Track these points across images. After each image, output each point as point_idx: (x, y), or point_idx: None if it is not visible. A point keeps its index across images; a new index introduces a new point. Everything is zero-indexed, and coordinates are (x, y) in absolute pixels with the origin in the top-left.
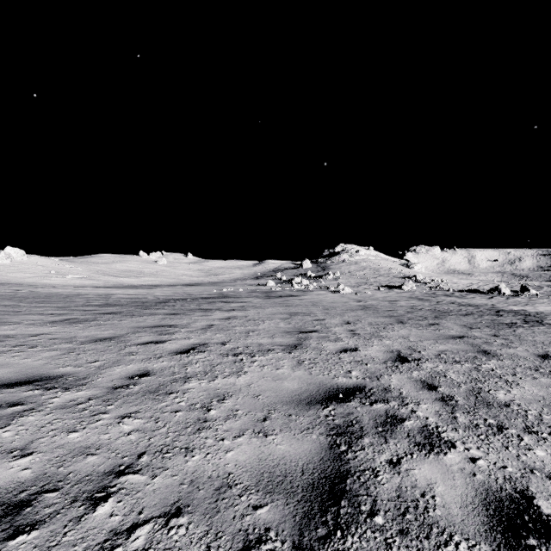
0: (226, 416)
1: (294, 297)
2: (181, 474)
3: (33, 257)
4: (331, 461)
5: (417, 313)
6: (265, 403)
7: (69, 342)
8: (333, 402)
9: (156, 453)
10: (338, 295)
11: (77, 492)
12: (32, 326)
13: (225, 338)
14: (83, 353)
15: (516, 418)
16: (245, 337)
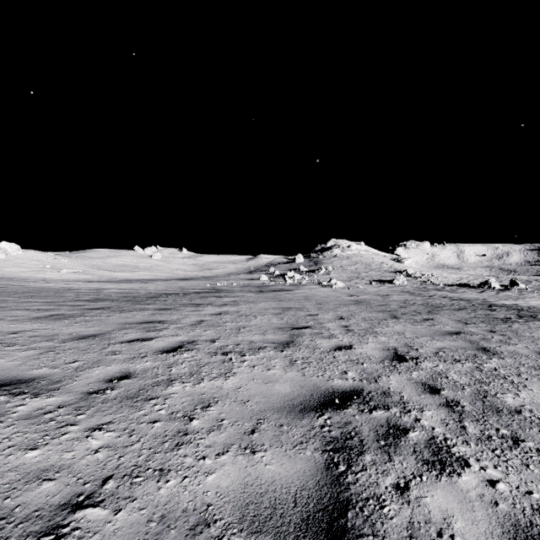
0: (210, 427)
1: (287, 291)
2: (150, 507)
3: (28, 252)
4: (328, 486)
5: (410, 308)
6: (254, 410)
7: (50, 340)
8: (329, 409)
9: (124, 477)
10: (331, 290)
11: (19, 534)
12: (14, 323)
13: (215, 335)
14: (63, 352)
15: (530, 428)
16: (236, 334)
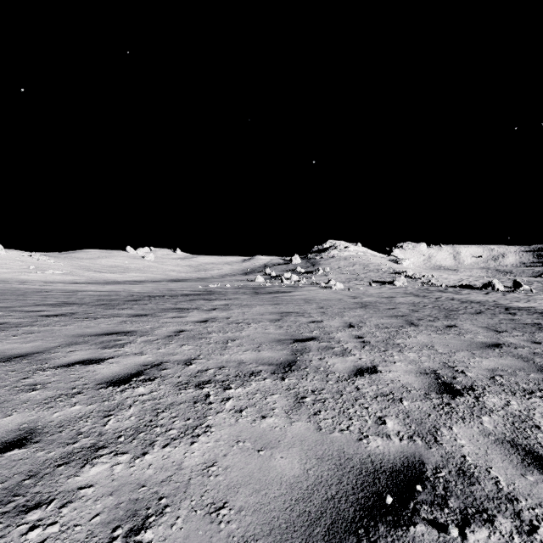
0: None
1: (285, 293)
2: None
3: (11, 252)
4: None
5: (423, 312)
6: (233, 539)
7: None
8: (380, 526)
9: None
10: (330, 291)
11: None
12: None
13: (193, 353)
14: None
15: None
16: (221, 351)
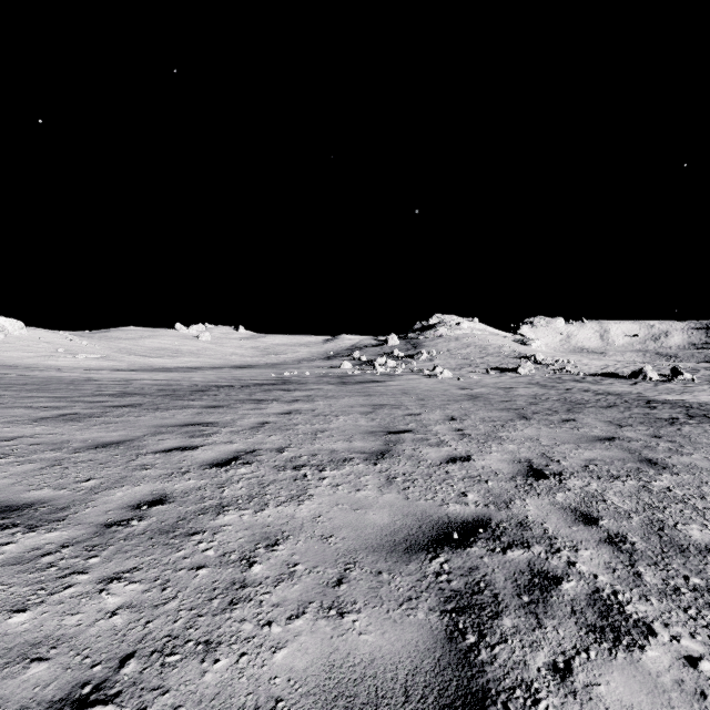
0: (278, 575)
1: (378, 383)
2: (190, 704)
3: (34, 331)
4: (453, 667)
5: (542, 405)
6: (340, 550)
7: (57, 449)
8: (445, 547)
9: (152, 654)
10: (435, 381)
11: None
12: (10, 425)
13: (283, 442)
14: (74, 466)
15: None
16: (312, 441)
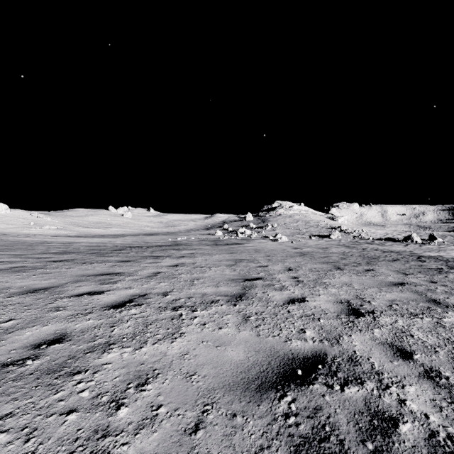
0: (141, 420)
1: (239, 245)
2: None
3: (15, 211)
4: None
5: (349, 259)
6: (200, 389)
7: None
8: (291, 385)
9: None
10: (277, 243)
11: None
12: None
13: (169, 288)
14: (2, 308)
15: None
16: (189, 286)
